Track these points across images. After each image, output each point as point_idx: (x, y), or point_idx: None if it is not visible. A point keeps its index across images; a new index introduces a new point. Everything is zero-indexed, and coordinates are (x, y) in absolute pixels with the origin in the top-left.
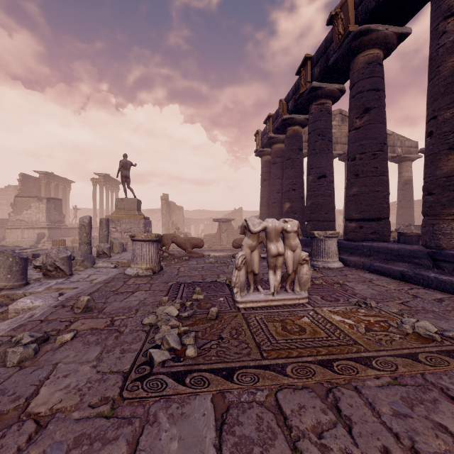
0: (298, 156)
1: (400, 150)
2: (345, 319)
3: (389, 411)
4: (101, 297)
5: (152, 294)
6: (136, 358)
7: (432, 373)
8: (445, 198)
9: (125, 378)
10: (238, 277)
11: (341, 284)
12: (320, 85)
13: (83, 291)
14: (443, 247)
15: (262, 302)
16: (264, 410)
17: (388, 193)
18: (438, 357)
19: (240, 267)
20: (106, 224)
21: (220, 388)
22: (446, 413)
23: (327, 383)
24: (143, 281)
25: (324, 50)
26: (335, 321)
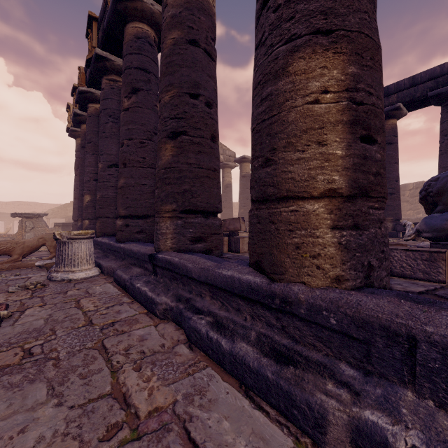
0: None
1: (222, 157)
2: None
3: None
4: None
5: None
6: None
7: None
8: (164, 192)
9: None
10: None
11: (4, 317)
12: (107, 55)
13: None
14: (161, 249)
15: None
16: None
17: None
18: None
19: None
20: None
21: None
22: None
23: None
24: None
25: (104, 11)
26: None
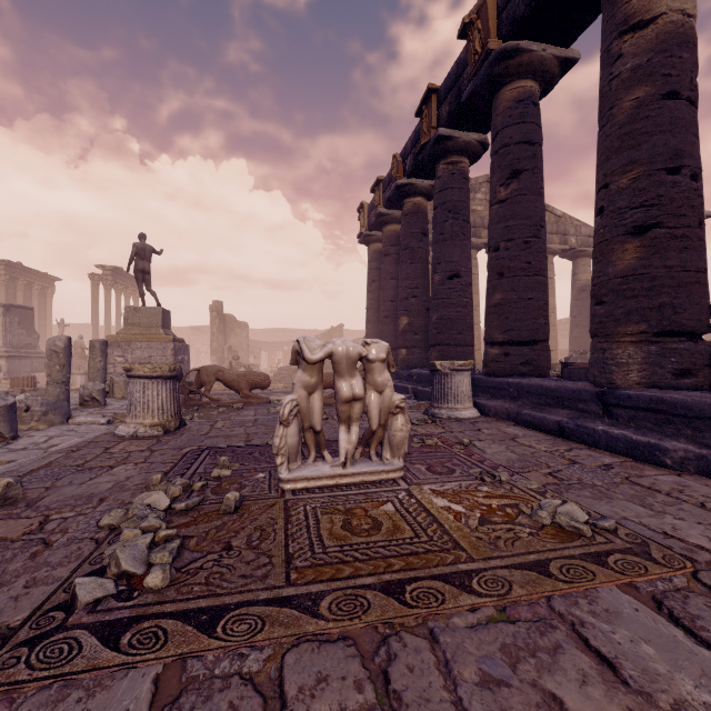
0: (421, 244)
1: (574, 241)
2: (453, 504)
3: (475, 675)
4: (48, 478)
5: (145, 469)
6: (49, 596)
7: (565, 595)
8: (621, 309)
9: (5, 641)
10: (284, 438)
11: (466, 445)
12: (451, 133)
13: (20, 467)
14: (618, 384)
15: (325, 479)
16: (249, 691)
17: (546, 302)
18: (581, 565)
19: (288, 420)
20: (101, 350)
21: (183, 650)
22: (569, 671)
23: (385, 626)
24: (141, 446)
25: (455, 79)
26: (435, 509)
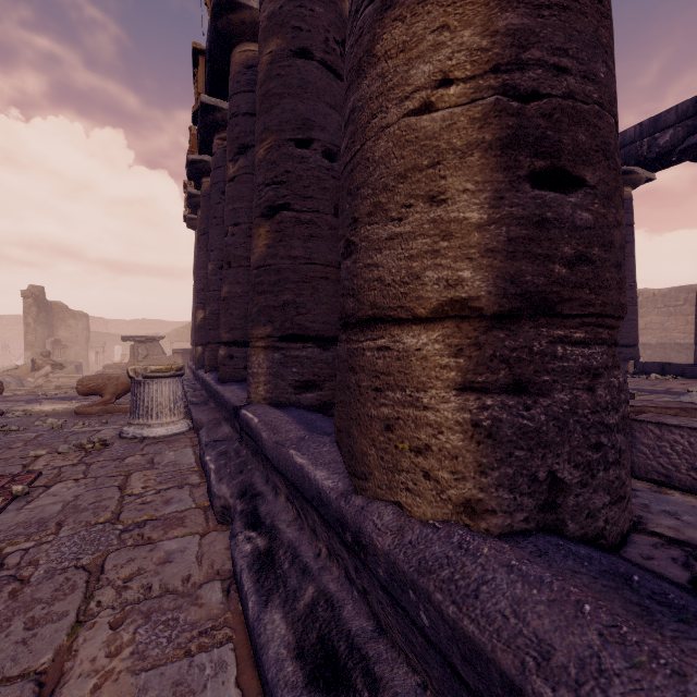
0: None
1: None
2: None
3: None
4: None
5: None
6: None
7: None
8: (256, 307)
9: None
10: None
11: (17, 495)
12: (217, 103)
13: None
14: (252, 399)
15: None
16: None
17: None
18: None
19: None
20: None
21: None
22: None
23: None
24: None
25: None
26: None
